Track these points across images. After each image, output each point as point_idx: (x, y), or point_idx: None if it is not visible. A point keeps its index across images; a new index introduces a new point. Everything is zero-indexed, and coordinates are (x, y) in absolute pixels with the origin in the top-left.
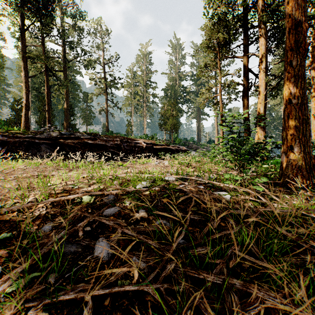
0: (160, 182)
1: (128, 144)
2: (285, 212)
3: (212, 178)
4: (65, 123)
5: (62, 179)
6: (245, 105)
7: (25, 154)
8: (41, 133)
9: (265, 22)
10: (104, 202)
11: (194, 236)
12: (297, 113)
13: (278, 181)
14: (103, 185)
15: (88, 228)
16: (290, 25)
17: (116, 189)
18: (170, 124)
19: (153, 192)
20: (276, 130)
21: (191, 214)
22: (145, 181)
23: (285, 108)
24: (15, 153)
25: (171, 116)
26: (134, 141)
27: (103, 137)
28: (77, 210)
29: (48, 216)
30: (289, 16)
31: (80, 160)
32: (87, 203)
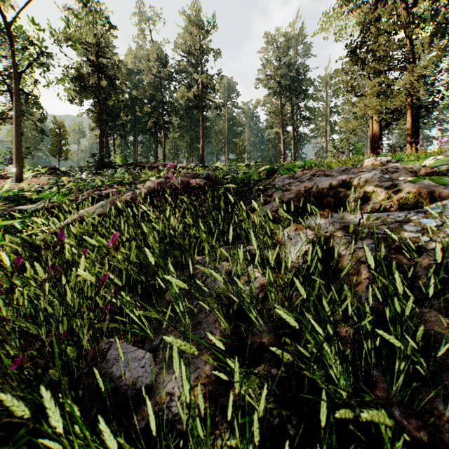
0: None
1: None
2: None
3: None
4: None
5: None
6: None
7: None
8: None
9: None
10: None
11: None
12: None
13: None
14: None
15: None
16: None
17: None
18: None
19: None
20: None
21: None
22: None
23: None
24: None
25: None
26: None
27: None
28: None
29: None
30: None
31: None
32: None
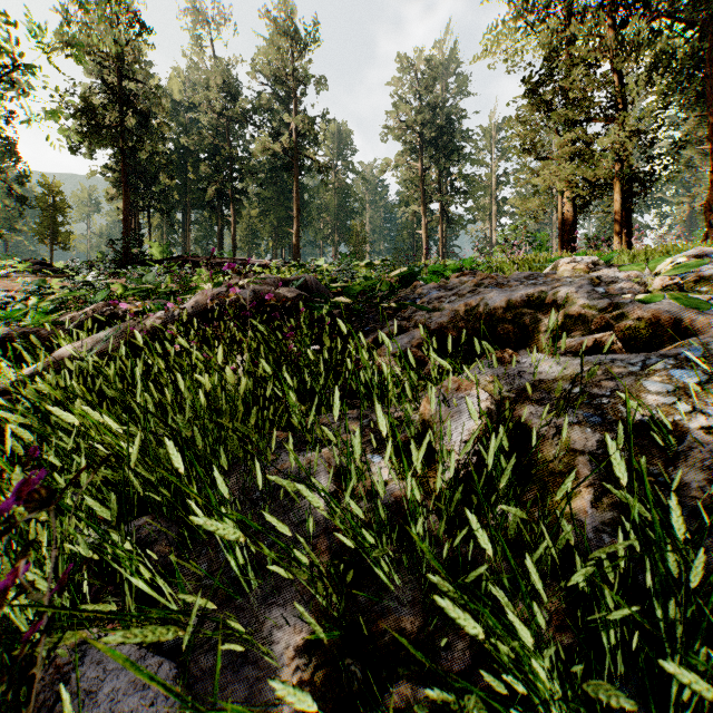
0: None
1: None
2: None
3: None
4: None
5: None
6: None
7: None
8: None
9: None
10: None
11: None
12: None
13: None
14: None
15: None
16: None
17: None
18: None
19: None
20: None
21: None
22: None
23: None
24: None
25: None
26: None
27: None
28: None
29: None
30: None
31: None
32: None
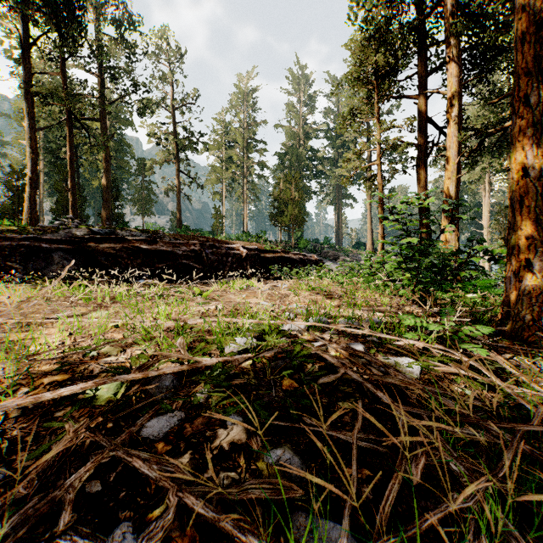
0: (275, 340)
1: (215, 251)
2: (537, 403)
3: (376, 323)
4: (103, 212)
5: (68, 333)
6: (421, 182)
7: (22, 271)
8: (53, 231)
9: (457, 36)
10: (149, 394)
11: (360, 495)
12: (539, 196)
13: (502, 328)
14: (153, 347)
15: (96, 484)
16: (523, 27)
17: (180, 360)
18: (289, 214)
19: (261, 361)
20: (471, 225)
21: (348, 431)
22: (244, 336)
23: (513, 186)
24: (3, 268)
25: (291, 200)
26: (226, 246)
27: (170, 238)
28: (73, 433)
29: (1, 447)
30: (522, 9)
31: (126, 281)
32: (108, 401)
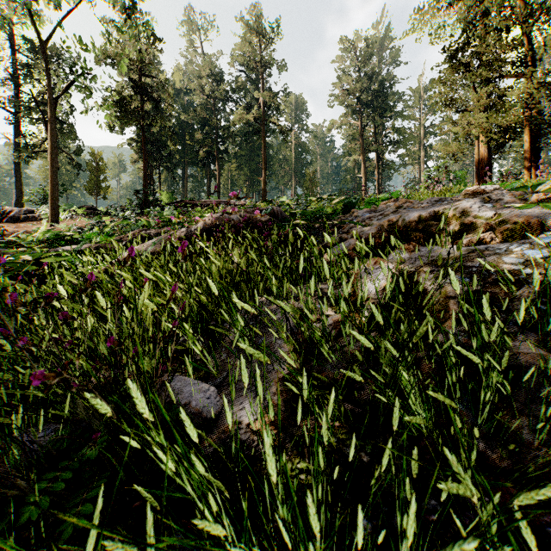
0: None
1: None
2: None
3: None
4: None
5: None
6: None
7: None
8: None
9: None
10: None
11: None
12: None
13: None
14: None
15: None
16: None
17: None
18: None
19: None
20: None
21: None
22: None
23: None
24: None
25: None
26: None
27: None
28: None
29: None
30: None
31: None
32: None
